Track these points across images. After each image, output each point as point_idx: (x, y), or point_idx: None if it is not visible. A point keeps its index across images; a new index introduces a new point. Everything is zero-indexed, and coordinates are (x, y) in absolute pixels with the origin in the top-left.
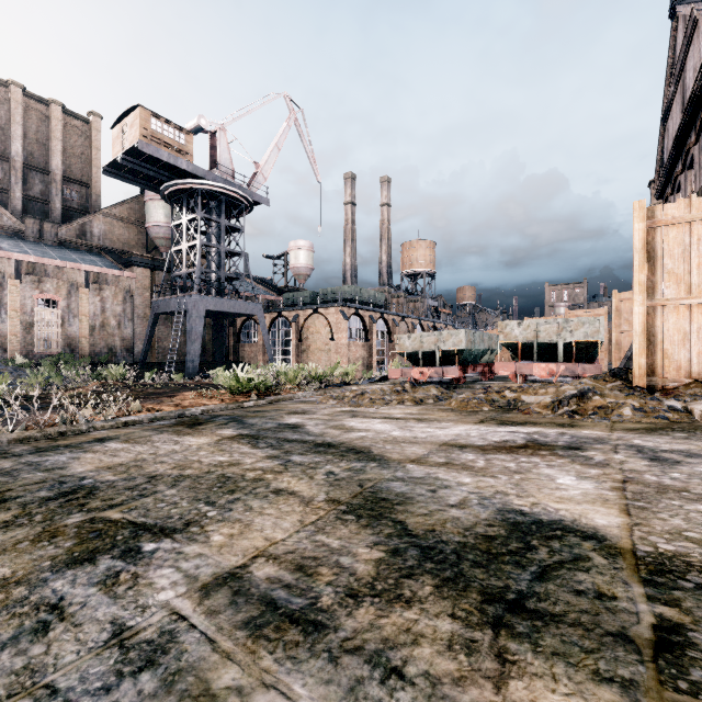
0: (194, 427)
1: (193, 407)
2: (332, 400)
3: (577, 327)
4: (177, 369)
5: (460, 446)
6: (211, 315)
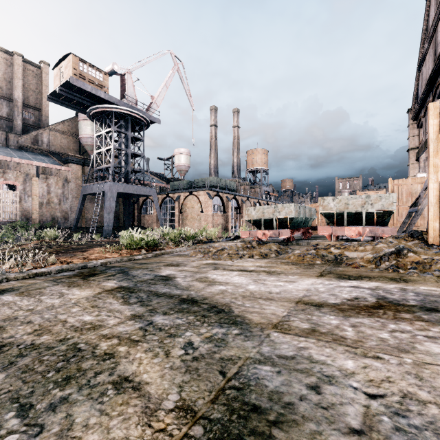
0: (87, 278)
1: (97, 260)
2: (200, 254)
3: (376, 201)
4: (98, 231)
5: (316, 305)
6: (122, 196)
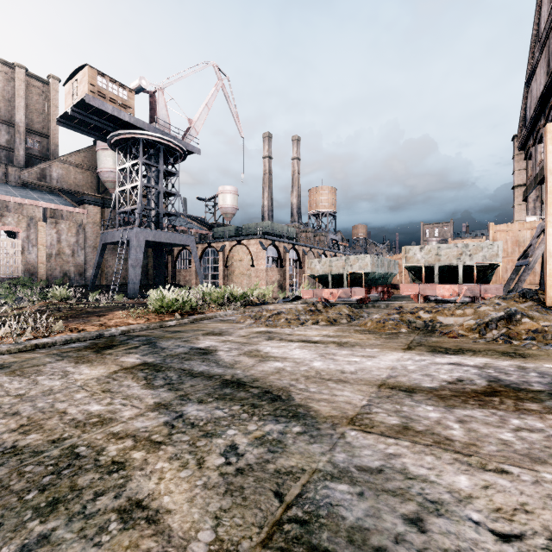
0: (102, 351)
1: (117, 327)
2: (250, 320)
3: (476, 251)
4: (122, 290)
5: (406, 390)
6: (151, 245)
